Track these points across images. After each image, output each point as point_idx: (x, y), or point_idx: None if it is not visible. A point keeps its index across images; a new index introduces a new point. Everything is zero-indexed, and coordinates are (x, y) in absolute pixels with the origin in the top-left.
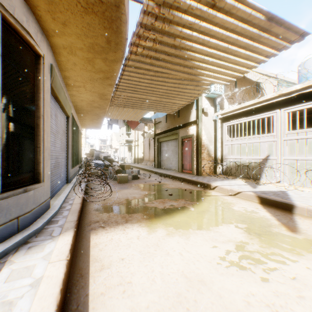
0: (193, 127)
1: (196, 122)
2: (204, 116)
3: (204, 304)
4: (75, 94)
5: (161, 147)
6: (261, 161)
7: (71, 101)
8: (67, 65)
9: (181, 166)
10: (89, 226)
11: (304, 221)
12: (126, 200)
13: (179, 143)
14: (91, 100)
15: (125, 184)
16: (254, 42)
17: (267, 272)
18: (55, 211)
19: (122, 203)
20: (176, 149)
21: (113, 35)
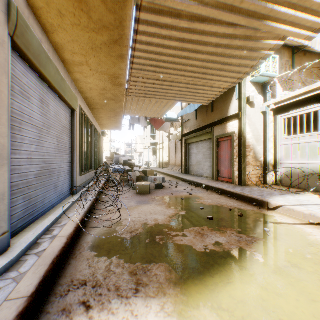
0: (233, 123)
1: (238, 115)
2: (249, 108)
3: None
4: (80, 78)
5: (190, 150)
6: None
7: (79, 91)
8: (50, 17)
9: (215, 173)
10: (64, 298)
11: None
12: (144, 225)
13: (213, 144)
14: (102, 87)
15: (145, 195)
16: None
17: None
18: (4, 264)
19: (137, 232)
20: (209, 152)
21: None
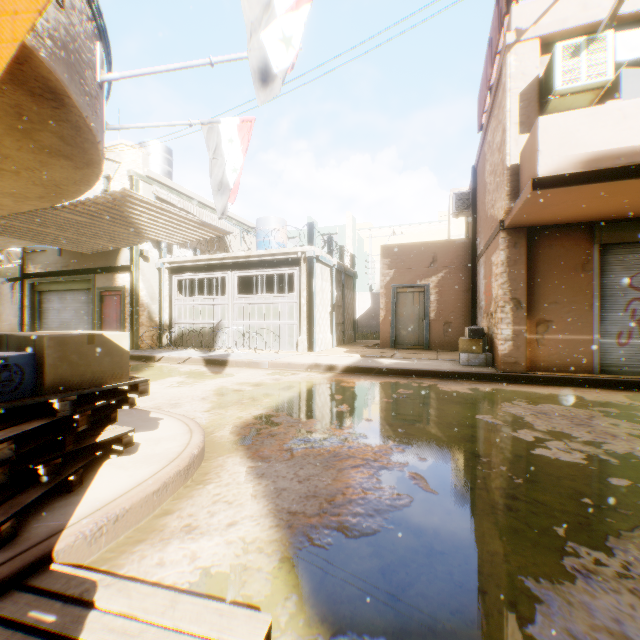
0: (124, 276)
1: (131, 268)
2: (144, 262)
3: (158, 395)
4: None
5: (45, 302)
6: (216, 326)
7: None
8: None
9: None
10: None
11: (231, 368)
12: None
13: (95, 298)
14: None
15: None
16: (195, 228)
17: (193, 385)
18: None
19: None
20: (87, 309)
21: (55, 197)
